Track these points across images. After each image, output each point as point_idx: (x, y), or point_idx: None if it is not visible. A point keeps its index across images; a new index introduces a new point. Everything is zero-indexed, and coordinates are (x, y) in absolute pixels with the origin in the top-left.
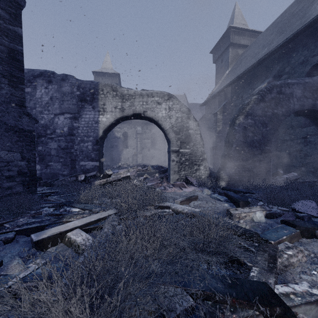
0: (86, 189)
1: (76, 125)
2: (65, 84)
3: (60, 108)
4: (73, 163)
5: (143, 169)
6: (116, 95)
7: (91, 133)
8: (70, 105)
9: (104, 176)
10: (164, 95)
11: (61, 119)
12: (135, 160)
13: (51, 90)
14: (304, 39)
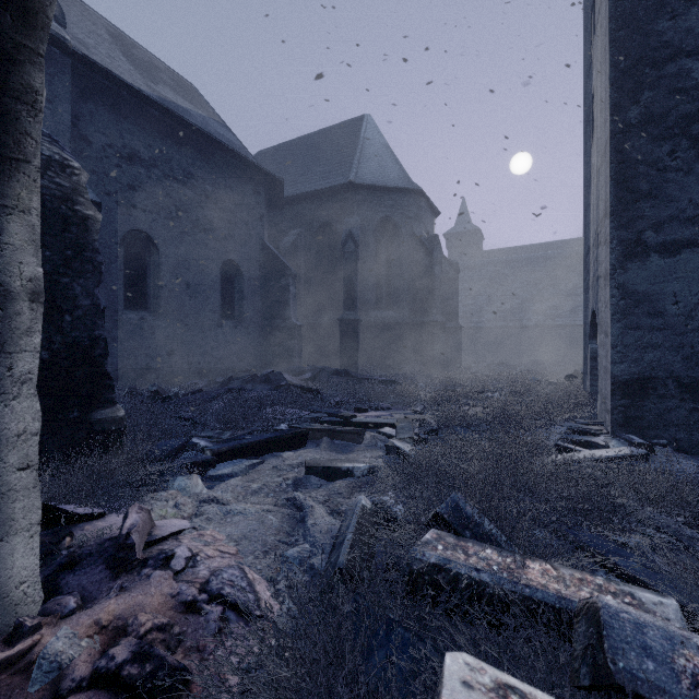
0: None
1: None
2: None
3: None
4: None
5: None
6: None
7: None
8: None
9: None
10: None
11: None
12: None
13: None
14: None
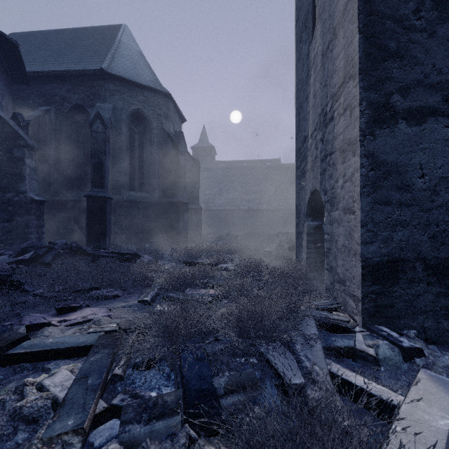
0: None
1: None
2: None
3: None
4: None
5: None
6: None
7: None
8: None
9: None
10: None
11: None
12: None
13: None
14: None
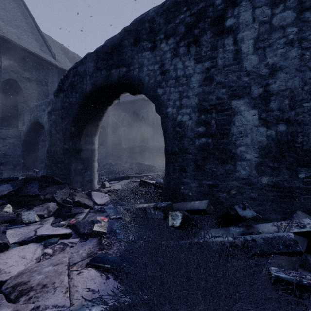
0: None
1: None
2: None
3: None
4: None
5: None
6: None
7: None
8: None
9: None
10: None
11: None
12: None
13: None
14: (2, 46)
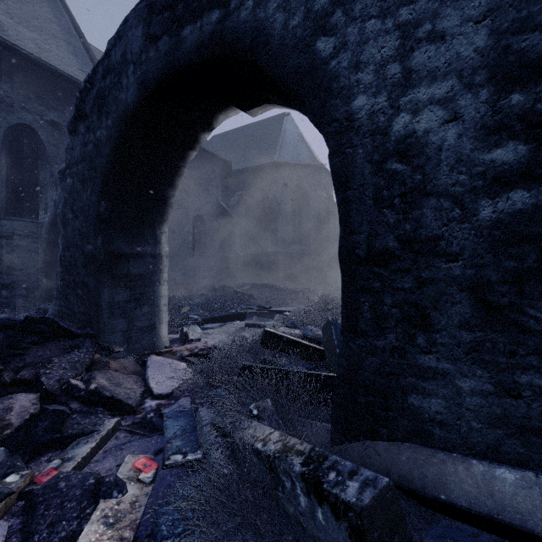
0: None
1: None
2: None
3: None
4: None
5: None
6: None
7: None
8: None
9: None
10: None
11: None
12: None
13: None
14: (5, 61)
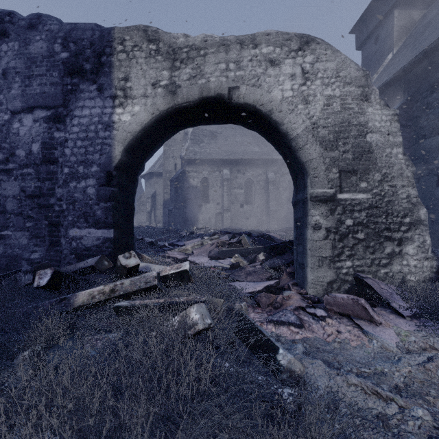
0: (4, 338)
1: (60, 136)
2: (35, 37)
3: (23, 96)
4: (55, 233)
5: (231, 241)
6: (157, 51)
7: (95, 155)
8: (47, 86)
9: (117, 269)
10: (288, 37)
11: (26, 122)
12: (221, 222)
13: (6, 54)
14: None
